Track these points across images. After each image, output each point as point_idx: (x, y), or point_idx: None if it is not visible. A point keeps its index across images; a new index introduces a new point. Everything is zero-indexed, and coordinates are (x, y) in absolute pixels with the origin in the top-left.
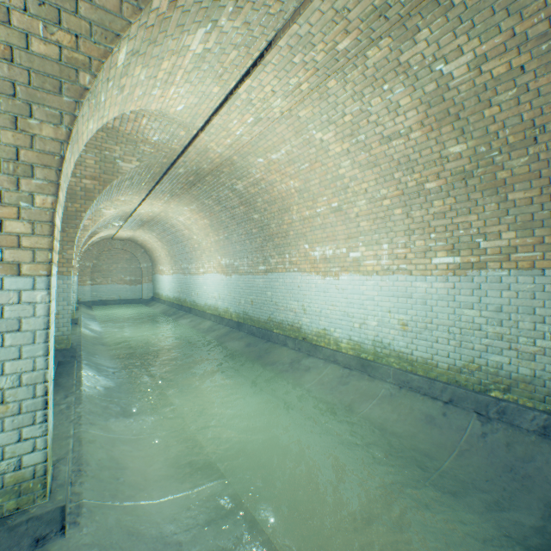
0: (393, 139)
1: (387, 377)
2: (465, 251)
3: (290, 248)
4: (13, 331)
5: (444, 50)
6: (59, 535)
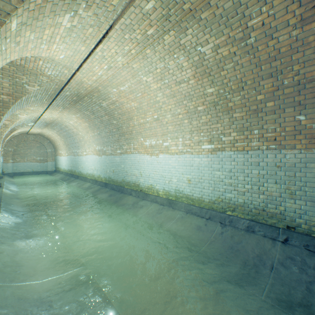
0: (181, 83)
1: (181, 208)
2: (216, 142)
3: (133, 140)
4: None
5: (200, 40)
6: None
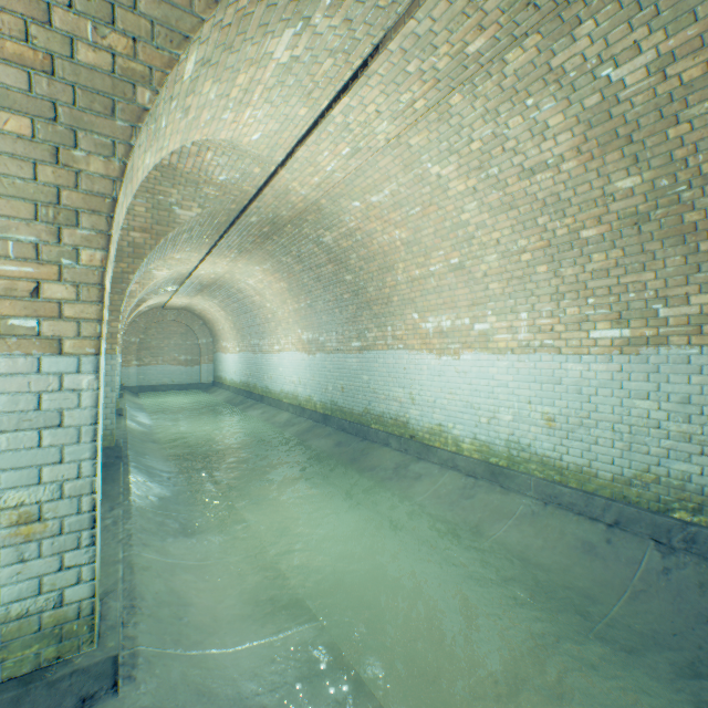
0: (536, 173)
1: (527, 489)
2: (637, 322)
3: (393, 318)
4: (53, 427)
5: (614, 48)
6: (111, 694)
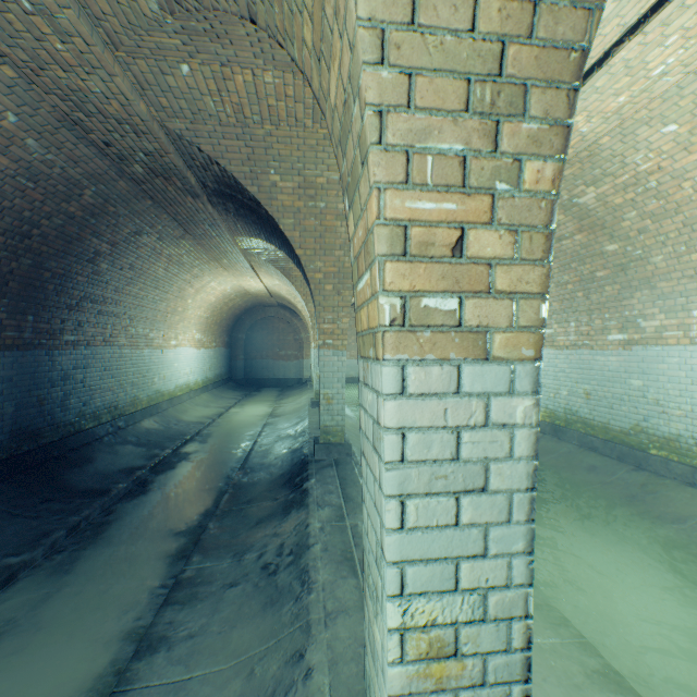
0: None
1: None
2: None
3: None
4: (472, 491)
5: None
6: None
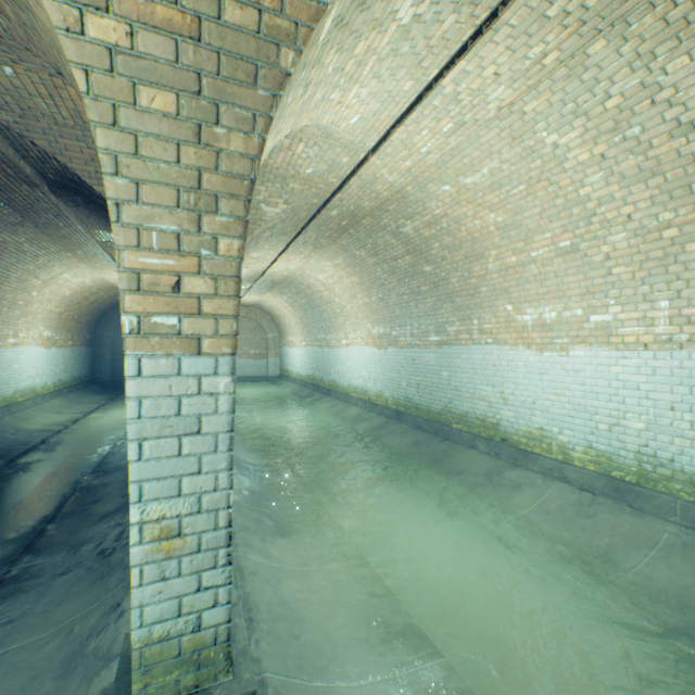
0: None
1: (669, 514)
2: None
3: (480, 310)
4: (191, 434)
5: None
6: None
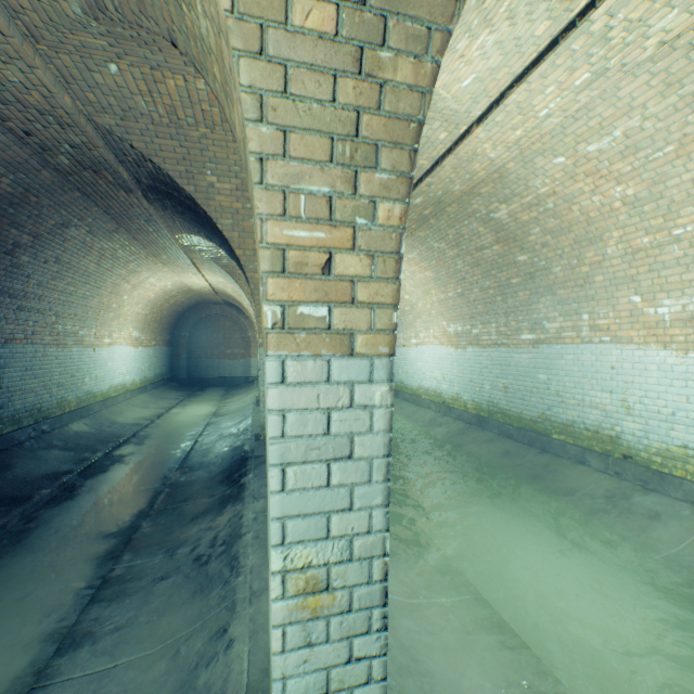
0: None
1: None
2: None
3: (593, 303)
4: (341, 459)
5: None
6: None
